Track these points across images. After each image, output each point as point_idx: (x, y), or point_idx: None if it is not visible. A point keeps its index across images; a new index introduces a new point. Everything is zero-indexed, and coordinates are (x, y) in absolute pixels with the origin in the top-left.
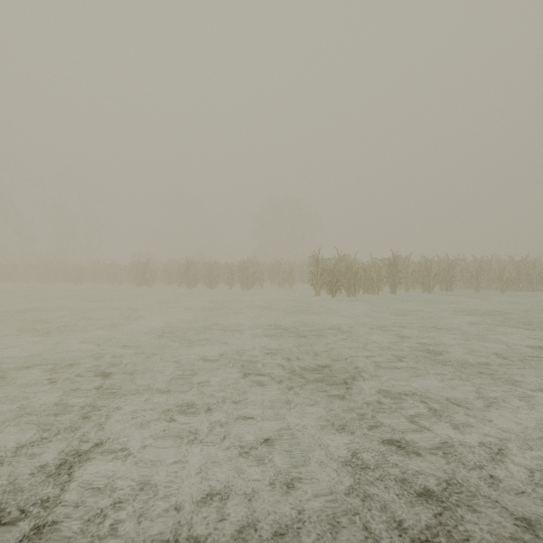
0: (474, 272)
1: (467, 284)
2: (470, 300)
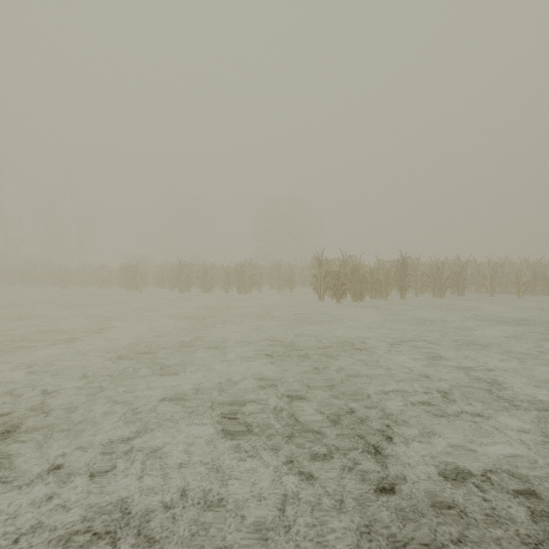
0: (488, 275)
1: (478, 288)
2: (489, 306)
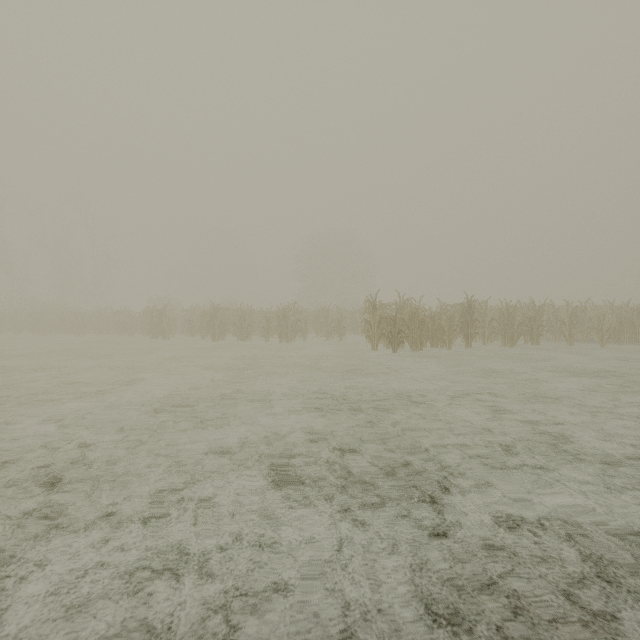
0: (567, 321)
1: (555, 335)
2: (566, 356)
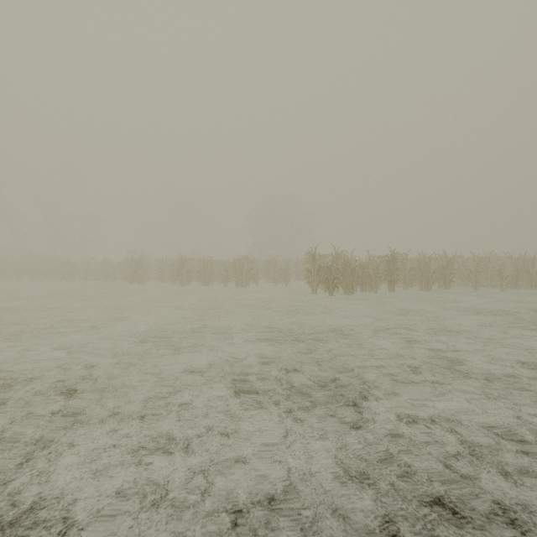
0: (473, 270)
1: (464, 282)
2: (471, 298)
